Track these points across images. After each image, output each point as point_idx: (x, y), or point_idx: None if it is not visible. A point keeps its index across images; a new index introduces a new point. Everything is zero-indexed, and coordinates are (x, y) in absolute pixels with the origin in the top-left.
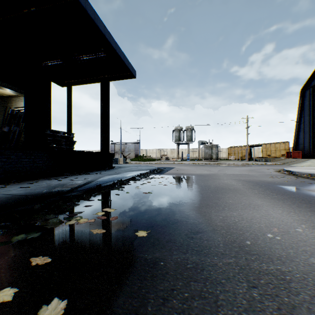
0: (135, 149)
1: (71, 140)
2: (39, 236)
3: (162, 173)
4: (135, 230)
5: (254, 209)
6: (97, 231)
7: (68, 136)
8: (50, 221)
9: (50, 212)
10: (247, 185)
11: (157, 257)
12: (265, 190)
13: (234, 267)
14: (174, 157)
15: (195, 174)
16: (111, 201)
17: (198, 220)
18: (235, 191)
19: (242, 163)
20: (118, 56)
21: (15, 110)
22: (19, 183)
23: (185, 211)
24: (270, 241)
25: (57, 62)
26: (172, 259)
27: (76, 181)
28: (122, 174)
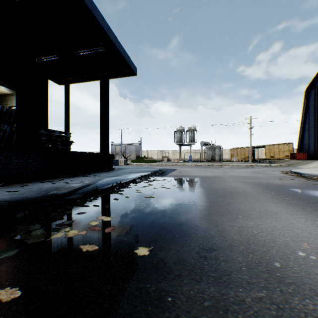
0: (136, 150)
1: (68, 139)
2: (15, 255)
3: (164, 175)
4: (134, 246)
5: (272, 218)
6: (88, 247)
7: (65, 136)
8: (34, 233)
9: (36, 222)
10: (257, 188)
11: (162, 288)
12: (277, 194)
13: (269, 306)
14: (176, 158)
15: (199, 177)
16: (109, 207)
17: (209, 232)
18: (245, 195)
19: (246, 165)
20: (118, 51)
21: (5, 107)
22: (8, 187)
23: (193, 220)
24: (304, 262)
25: (53, 58)
26: (182, 292)
27: (71, 184)
28: (122, 177)
